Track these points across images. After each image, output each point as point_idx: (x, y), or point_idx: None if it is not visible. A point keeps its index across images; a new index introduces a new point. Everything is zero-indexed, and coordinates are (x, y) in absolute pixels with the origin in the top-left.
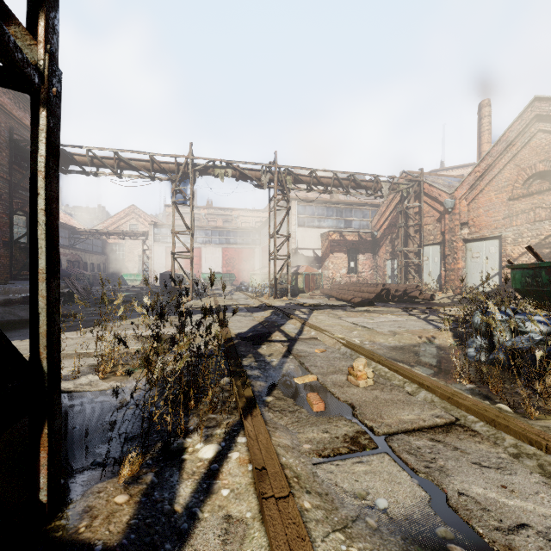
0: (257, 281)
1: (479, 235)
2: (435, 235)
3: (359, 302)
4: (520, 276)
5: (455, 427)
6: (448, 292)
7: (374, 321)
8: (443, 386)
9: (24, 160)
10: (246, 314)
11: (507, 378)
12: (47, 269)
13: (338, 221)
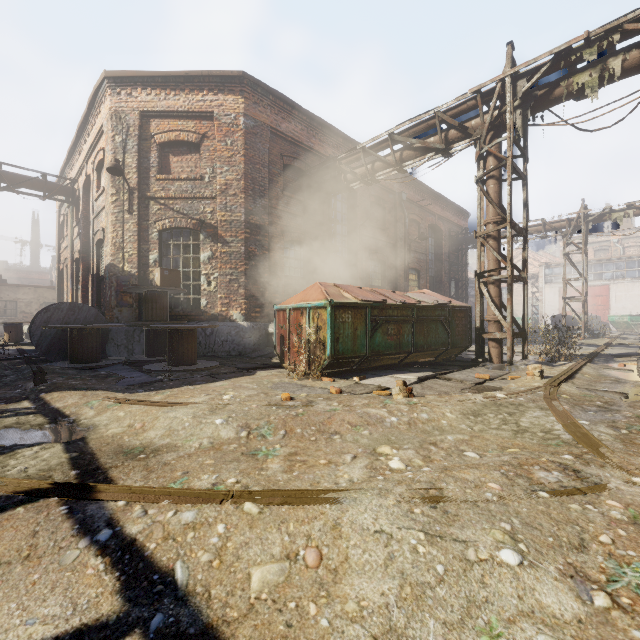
0: None
1: None
2: None
3: None
4: None
5: None
6: None
7: None
8: None
9: (455, 246)
10: (633, 349)
11: None
12: (526, 313)
13: None
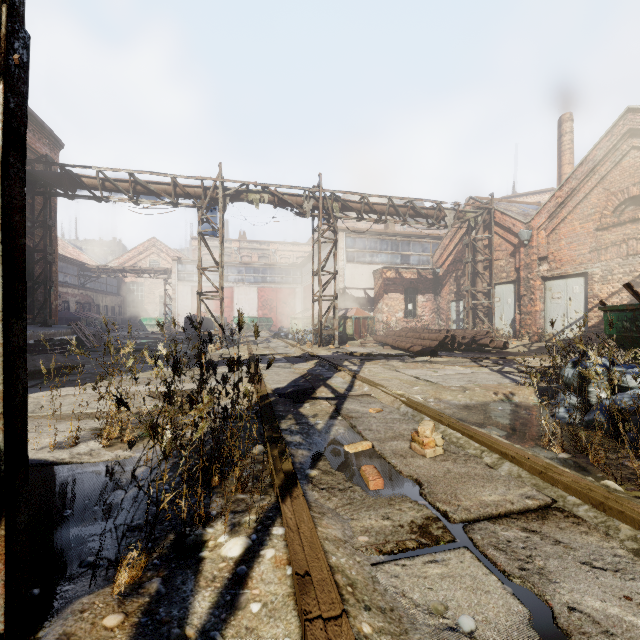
0: (299, 326)
1: (560, 272)
2: (508, 272)
3: (419, 351)
4: (615, 320)
5: (553, 512)
6: (523, 339)
7: (439, 374)
8: (532, 456)
9: None
10: (285, 365)
11: (608, 445)
12: (5, 305)
13: (394, 256)
